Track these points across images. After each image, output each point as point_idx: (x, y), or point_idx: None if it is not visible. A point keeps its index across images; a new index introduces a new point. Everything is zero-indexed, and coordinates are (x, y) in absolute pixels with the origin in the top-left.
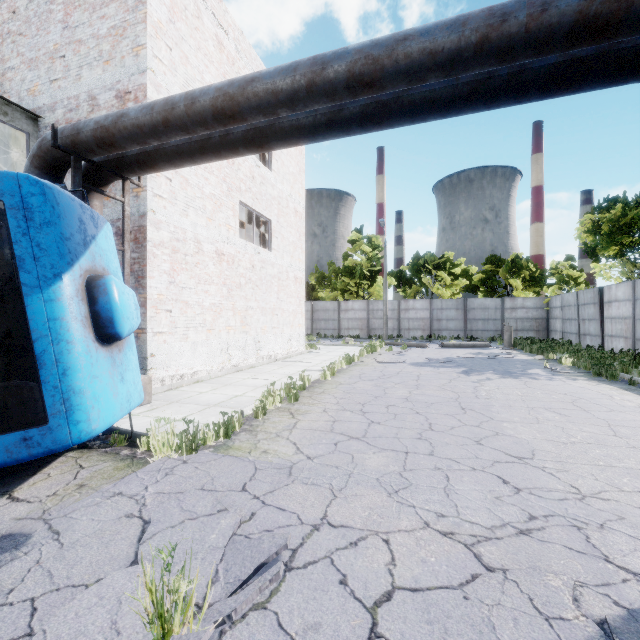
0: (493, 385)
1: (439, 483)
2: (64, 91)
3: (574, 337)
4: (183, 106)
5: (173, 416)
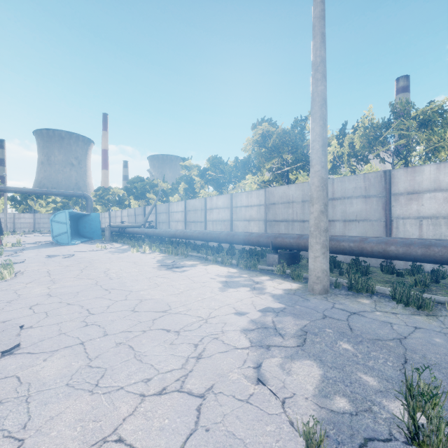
0: None
1: (40, 240)
2: None
3: None
4: None
5: None
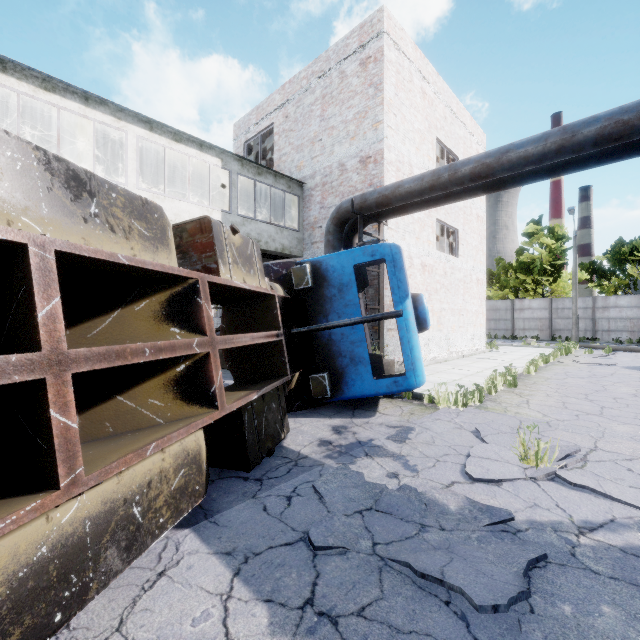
0: None
1: None
2: (321, 163)
3: None
4: (447, 176)
5: (421, 387)
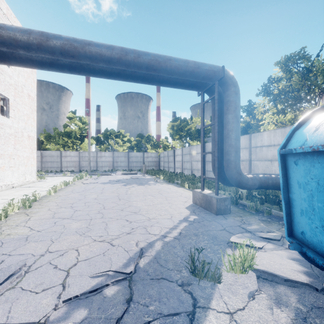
0: (134, 189)
1: (103, 226)
2: None
3: (167, 168)
4: None
5: None
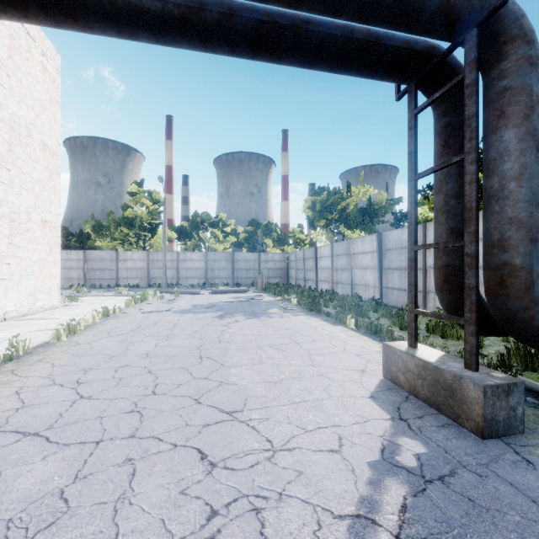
0: (238, 327)
1: (115, 491)
2: None
3: (302, 282)
4: None
5: None
